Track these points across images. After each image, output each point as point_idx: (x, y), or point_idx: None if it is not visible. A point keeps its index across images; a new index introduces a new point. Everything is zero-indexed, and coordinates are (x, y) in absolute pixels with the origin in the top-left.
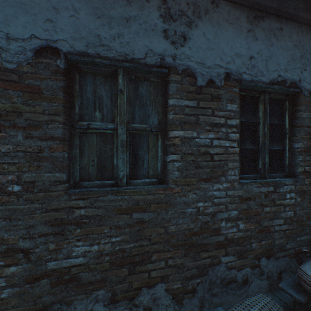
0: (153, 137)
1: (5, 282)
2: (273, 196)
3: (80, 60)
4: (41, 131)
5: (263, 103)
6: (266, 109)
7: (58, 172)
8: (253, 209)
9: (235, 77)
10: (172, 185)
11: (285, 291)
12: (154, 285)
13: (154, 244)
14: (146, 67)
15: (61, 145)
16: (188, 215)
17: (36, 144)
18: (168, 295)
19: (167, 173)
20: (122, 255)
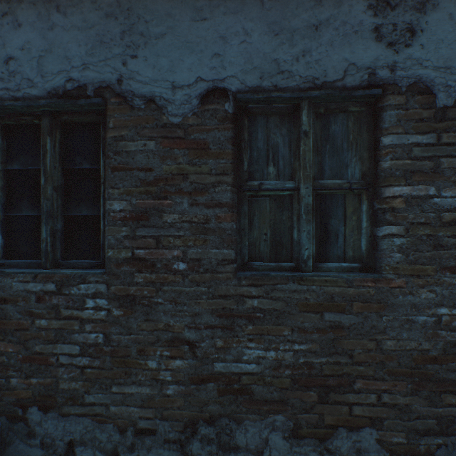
0: (352, 198)
1: (171, 376)
2: None
3: (252, 98)
4: (207, 197)
5: None
6: None
7: (225, 248)
8: None
9: None
10: (388, 275)
11: None
12: (358, 427)
13: (357, 365)
14: (345, 92)
15: (230, 213)
16: (419, 326)
17: (202, 212)
18: (381, 450)
19: (378, 254)
20: (309, 372)
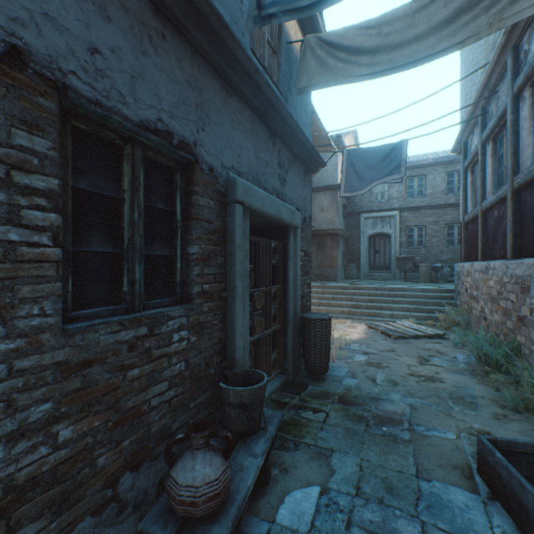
0: None
1: None
2: (149, 344)
3: None
4: None
5: (133, 162)
6: (138, 176)
7: None
8: (101, 382)
9: (47, 73)
10: None
11: (148, 533)
12: None
13: None
14: None
15: None
16: None
17: None
18: None
19: None
20: None
